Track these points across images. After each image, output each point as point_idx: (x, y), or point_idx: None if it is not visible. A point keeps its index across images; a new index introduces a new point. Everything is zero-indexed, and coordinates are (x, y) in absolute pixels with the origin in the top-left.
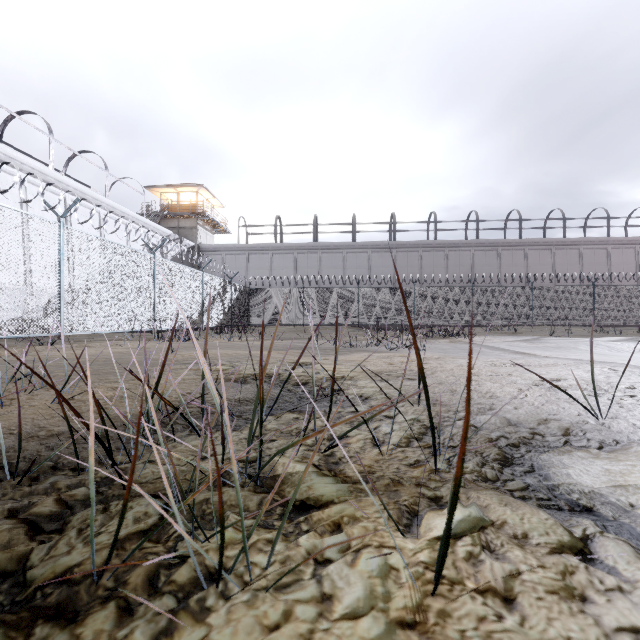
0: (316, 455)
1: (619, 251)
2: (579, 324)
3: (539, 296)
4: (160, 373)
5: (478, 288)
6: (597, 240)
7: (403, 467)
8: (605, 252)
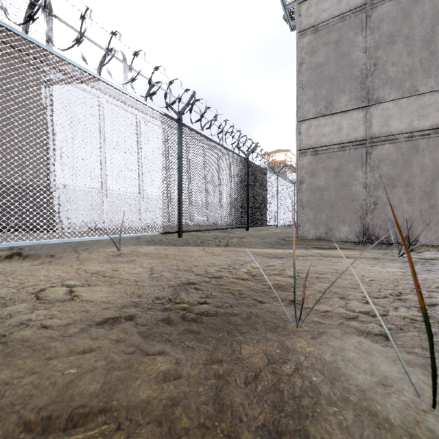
0: None
1: None
2: None
3: None
4: None
5: None
6: None
7: None
8: None
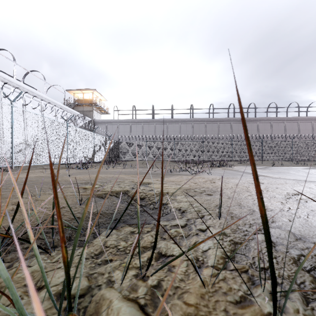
0: (143, 287)
1: (304, 123)
2: (285, 160)
3: (265, 146)
4: (18, 202)
5: (235, 142)
6: (293, 118)
7: (230, 308)
8: (297, 124)
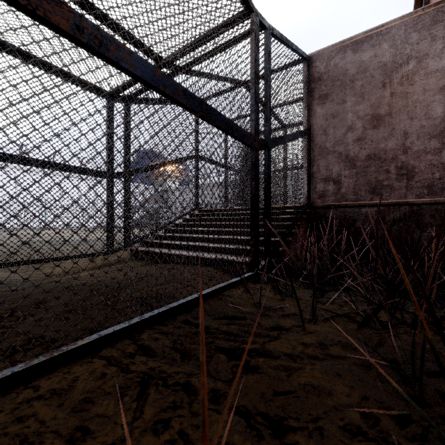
0: None
1: None
2: None
3: None
4: None
5: None
6: None
7: None
8: None
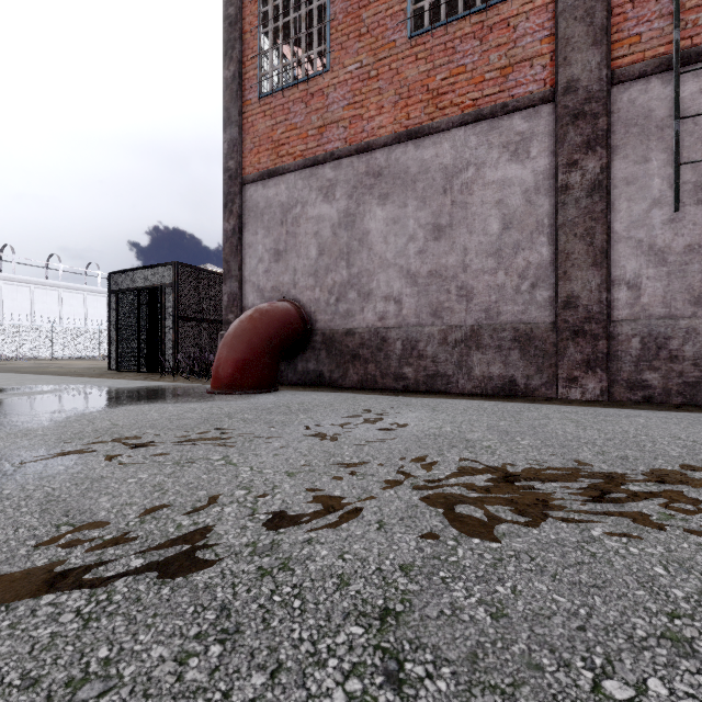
0: None
1: None
2: None
3: None
4: None
5: None
6: None
7: None
8: None
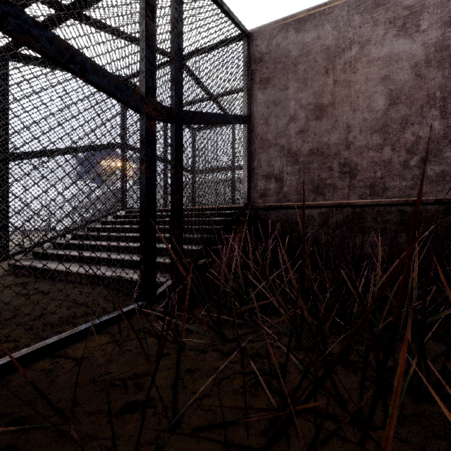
0: None
1: None
2: None
3: None
4: None
5: None
6: None
7: None
8: None
